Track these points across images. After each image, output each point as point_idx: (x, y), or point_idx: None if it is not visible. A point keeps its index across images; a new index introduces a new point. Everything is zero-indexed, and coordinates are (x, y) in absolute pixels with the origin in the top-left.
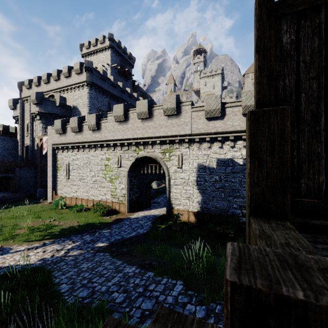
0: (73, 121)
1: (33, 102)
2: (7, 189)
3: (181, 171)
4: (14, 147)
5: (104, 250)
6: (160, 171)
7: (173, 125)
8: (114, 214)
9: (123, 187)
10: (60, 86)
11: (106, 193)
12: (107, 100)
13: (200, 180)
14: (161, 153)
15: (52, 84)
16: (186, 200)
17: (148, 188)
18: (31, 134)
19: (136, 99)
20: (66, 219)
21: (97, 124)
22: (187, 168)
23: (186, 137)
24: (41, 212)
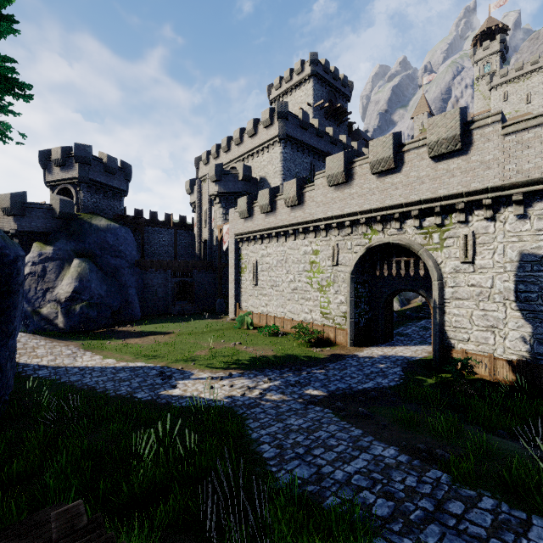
0: (262, 196)
1: (211, 180)
2: (184, 299)
3: (472, 269)
4: (191, 244)
5: (321, 402)
6: (414, 274)
7: (451, 173)
8: (327, 346)
9: (341, 301)
10: (243, 152)
11: (312, 309)
12: (309, 161)
13: (527, 290)
14: (421, 235)
15: (233, 152)
16: (484, 332)
17: (388, 305)
18: (209, 224)
19: (355, 152)
20: (256, 344)
21: (298, 195)
22: (487, 262)
23: (485, 195)
24: (222, 331)
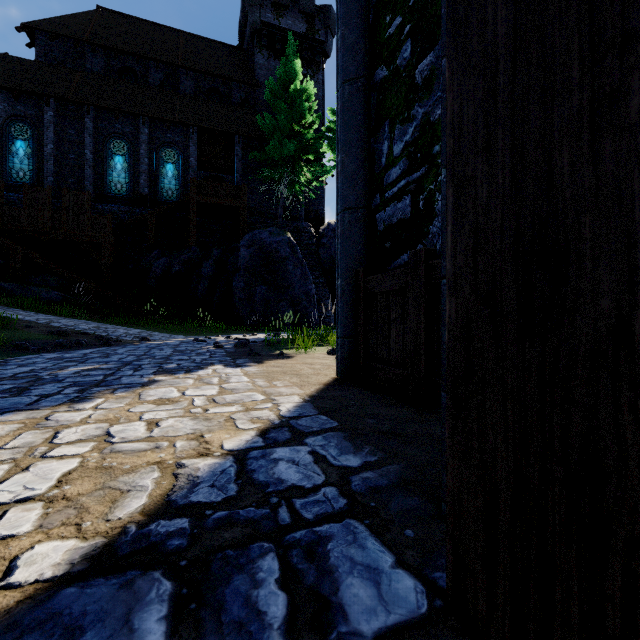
0: None
1: None
2: None
3: None
4: None
5: (132, 341)
6: None
7: None
8: None
9: None
10: None
11: None
12: None
13: None
14: None
15: None
16: None
17: None
18: None
19: None
20: None
21: None
22: None
23: None
24: None
